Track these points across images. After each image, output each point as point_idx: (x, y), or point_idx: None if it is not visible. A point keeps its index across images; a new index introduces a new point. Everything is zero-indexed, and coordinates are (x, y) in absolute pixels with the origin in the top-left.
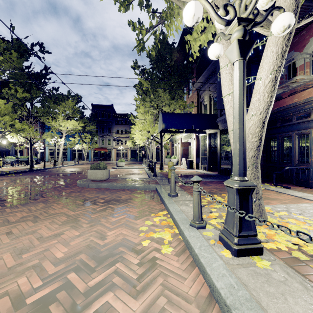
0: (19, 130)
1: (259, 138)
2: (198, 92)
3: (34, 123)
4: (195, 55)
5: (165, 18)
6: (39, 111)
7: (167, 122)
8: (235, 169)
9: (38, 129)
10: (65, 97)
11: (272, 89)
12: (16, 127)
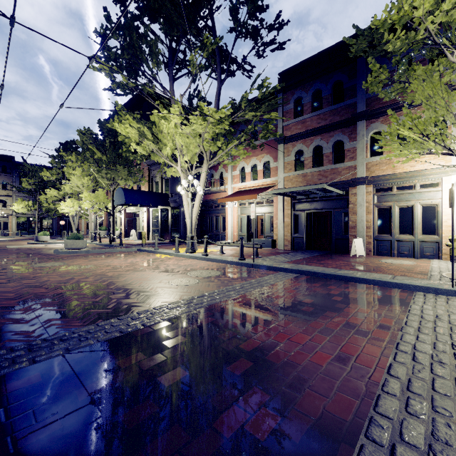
0: None
1: (196, 222)
2: (149, 167)
3: None
4: (168, 176)
5: (152, 152)
6: None
7: (128, 198)
8: (190, 232)
9: None
10: None
11: (199, 207)
12: None
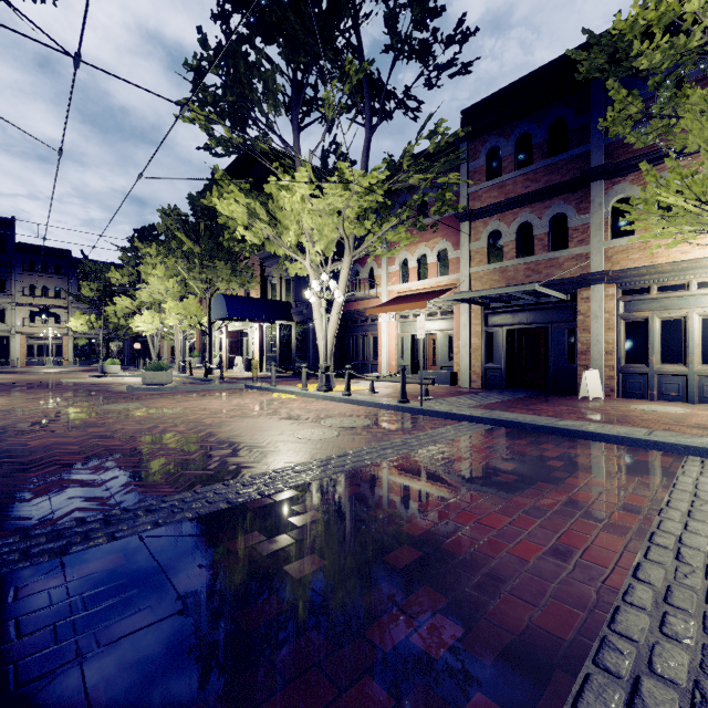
0: None
1: (332, 344)
2: (262, 263)
3: None
4: (291, 275)
5: (268, 240)
6: None
7: (232, 308)
8: (324, 359)
9: None
10: None
11: (338, 322)
12: None
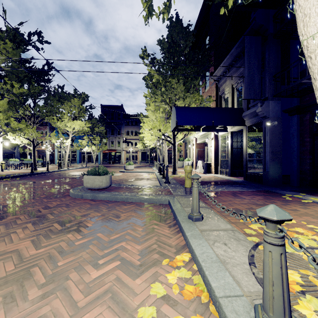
0: (16, 130)
1: None
2: (217, 84)
3: (38, 124)
4: None
5: None
6: (41, 110)
7: (181, 117)
8: None
9: (48, 131)
10: (71, 95)
11: None
12: (12, 126)
